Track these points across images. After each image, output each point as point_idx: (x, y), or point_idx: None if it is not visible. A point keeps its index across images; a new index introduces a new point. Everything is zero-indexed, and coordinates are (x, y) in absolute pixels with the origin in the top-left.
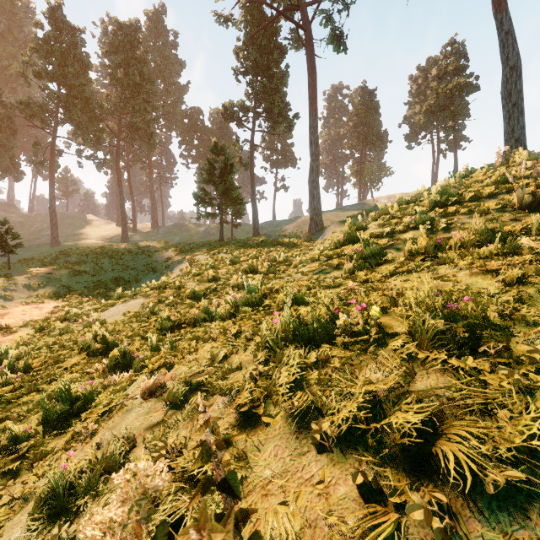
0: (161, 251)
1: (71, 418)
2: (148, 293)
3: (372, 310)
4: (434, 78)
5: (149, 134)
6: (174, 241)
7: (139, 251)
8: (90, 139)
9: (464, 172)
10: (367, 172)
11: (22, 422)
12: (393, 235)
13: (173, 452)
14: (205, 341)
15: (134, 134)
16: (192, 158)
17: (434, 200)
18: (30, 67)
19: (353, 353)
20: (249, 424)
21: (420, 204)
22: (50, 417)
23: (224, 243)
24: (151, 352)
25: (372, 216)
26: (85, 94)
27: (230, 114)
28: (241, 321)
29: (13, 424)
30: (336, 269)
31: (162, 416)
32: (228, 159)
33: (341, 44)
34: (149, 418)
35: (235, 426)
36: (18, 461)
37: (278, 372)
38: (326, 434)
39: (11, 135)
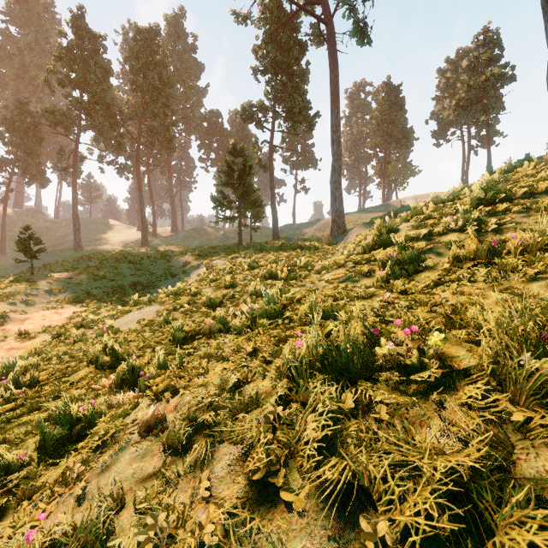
0: (179, 255)
1: (69, 444)
2: (163, 299)
3: (431, 339)
4: (464, 71)
5: (169, 138)
6: (193, 245)
7: (158, 256)
8: (111, 145)
9: (506, 167)
10: (391, 172)
11: (18, 446)
12: (431, 238)
13: (163, 533)
14: (217, 360)
15: (154, 139)
16: (211, 161)
17: (478, 197)
18: (54, 75)
19: (406, 399)
20: (265, 499)
21: (460, 203)
22: (46, 443)
23: (243, 247)
24: (157, 371)
25: (403, 217)
26: (106, 100)
27: (249, 115)
28: (258, 338)
29: (6, 451)
30: (365, 277)
31: (159, 464)
32: (246, 160)
33: (365, 36)
34: (144, 466)
35: (247, 499)
36: (5, 498)
37: (303, 420)
38: (380, 541)
39: (37, 143)
